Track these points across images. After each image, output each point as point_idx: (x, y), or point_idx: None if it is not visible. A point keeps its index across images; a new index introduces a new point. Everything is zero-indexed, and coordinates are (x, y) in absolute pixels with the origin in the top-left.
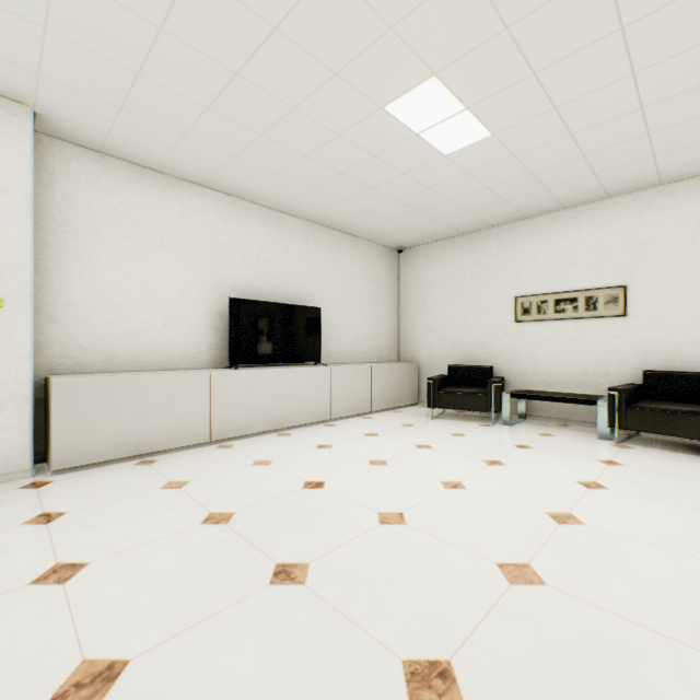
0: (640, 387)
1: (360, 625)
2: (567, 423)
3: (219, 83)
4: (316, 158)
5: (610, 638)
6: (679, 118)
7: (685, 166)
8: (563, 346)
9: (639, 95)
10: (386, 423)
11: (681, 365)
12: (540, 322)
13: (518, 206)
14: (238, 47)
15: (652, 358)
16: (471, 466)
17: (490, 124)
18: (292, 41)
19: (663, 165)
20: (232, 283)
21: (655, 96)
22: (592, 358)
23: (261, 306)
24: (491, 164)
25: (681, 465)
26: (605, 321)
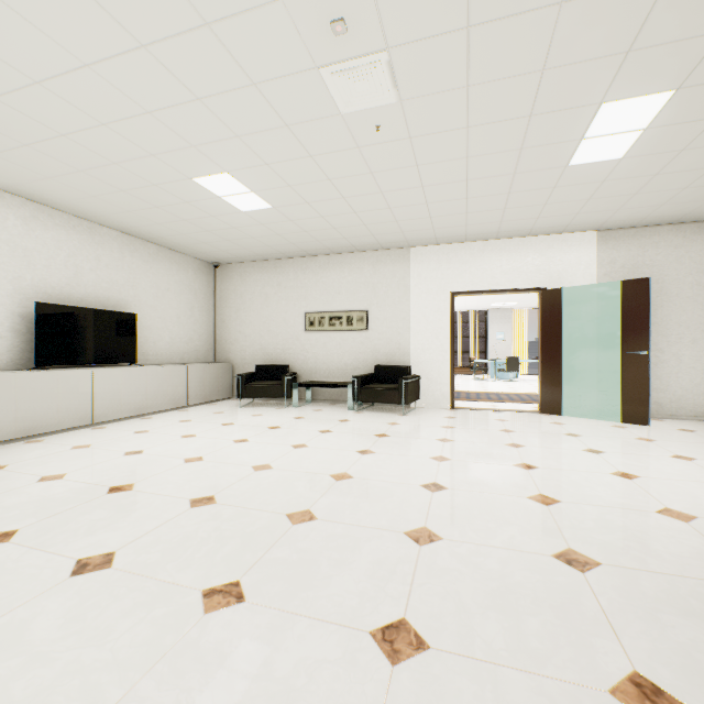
0: (373, 376)
1: (168, 495)
2: (336, 403)
3: (44, 135)
4: (134, 193)
5: (291, 477)
6: (377, 221)
7: (392, 243)
8: (335, 349)
9: (351, 207)
10: (200, 413)
11: (394, 361)
12: (321, 332)
13: (304, 248)
14: (69, 124)
15: (380, 357)
16: (258, 431)
17: (270, 202)
18: (118, 133)
19: (380, 240)
20: (37, 287)
21: (360, 209)
22: (350, 357)
23: (73, 311)
24: (278, 222)
25: (380, 418)
26: (357, 333)
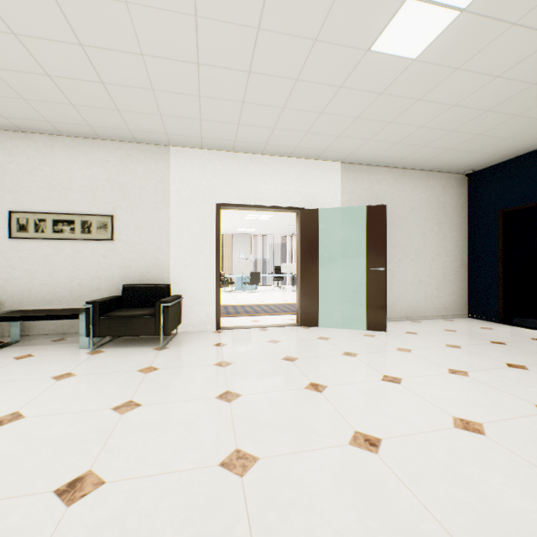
0: (120, 298)
1: None
2: (66, 337)
3: None
4: None
5: None
6: (122, 79)
7: (147, 132)
8: (63, 264)
9: (71, 25)
10: None
11: (150, 279)
12: (40, 240)
13: (2, 110)
14: None
15: (132, 274)
16: None
17: None
18: None
19: (131, 124)
20: None
21: (89, 38)
22: (88, 275)
23: None
24: None
25: (129, 359)
26: (98, 243)
